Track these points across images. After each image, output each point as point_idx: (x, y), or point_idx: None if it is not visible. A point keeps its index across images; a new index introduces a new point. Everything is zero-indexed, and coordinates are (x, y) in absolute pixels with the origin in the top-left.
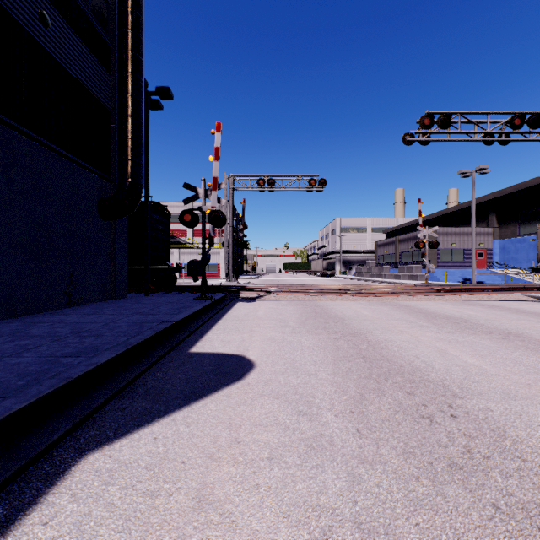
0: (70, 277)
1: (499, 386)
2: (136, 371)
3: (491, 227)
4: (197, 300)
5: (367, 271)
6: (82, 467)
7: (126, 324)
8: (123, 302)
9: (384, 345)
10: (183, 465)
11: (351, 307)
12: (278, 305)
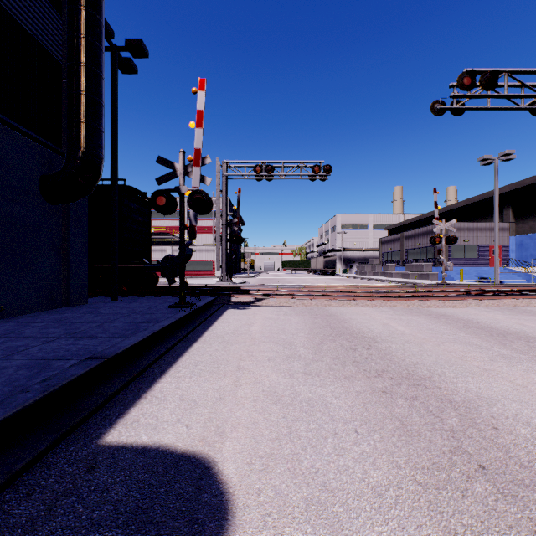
0: None
1: None
2: None
3: (507, 222)
4: (172, 308)
5: (370, 269)
6: None
7: (20, 363)
8: (73, 311)
9: (490, 416)
10: None
11: (374, 317)
12: (278, 313)
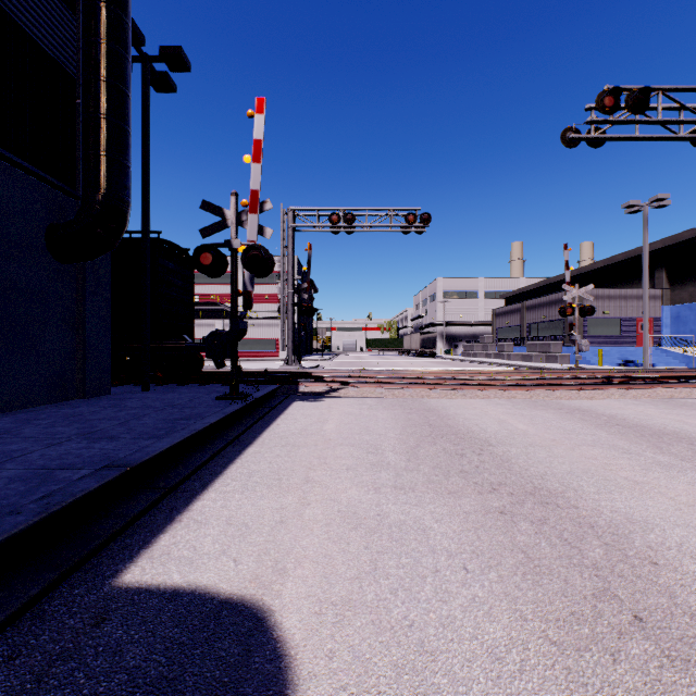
0: None
1: None
2: None
3: (659, 288)
4: (221, 401)
5: (481, 349)
6: None
7: (13, 474)
8: (90, 404)
9: (645, 546)
10: None
11: (487, 412)
12: (360, 407)
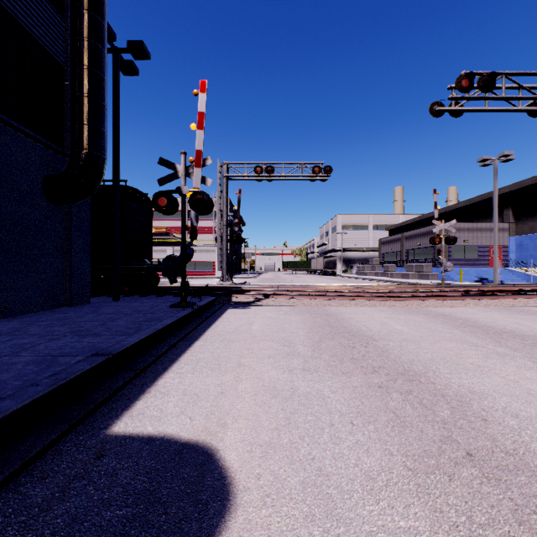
0: None
1: None
2: None
3: (507, 222)
4: (174, 308)
5: (370, 269)
6: None
7: (28, 359)
8: (76, 311)
9: (480, 408)
10: None
11: (373, 317)
12: (278, 312)
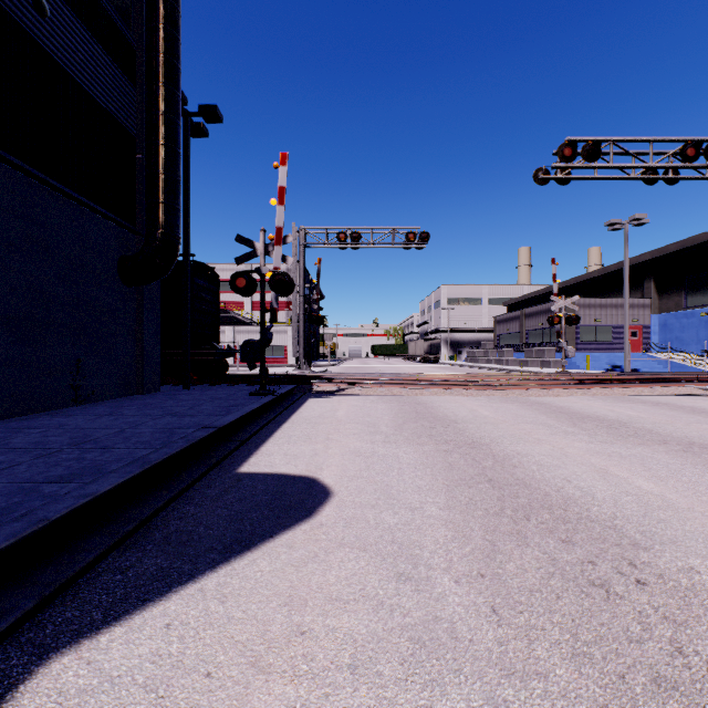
0: (77, 363)
1: (699, 528)
2: (154, 504)
3: (648, 297)
4: (253, 396)
5: (482, 355)
6: (37, 684)
7: (150, 430)
8: (153, 398)
9: (517, 461)
10: (207, 680)
11: (465, 405)
12: (364, 401)
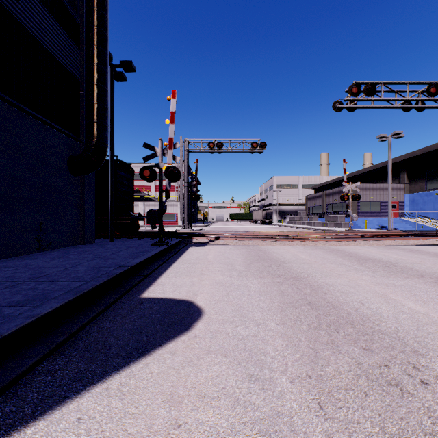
0: (40, 225)
1: None
2: (81, 321)
3: (402, 183)
4: (154, 245)
5: (299, 219)
6: None
7: (84, 269)
8: (90, 247)
9: (326, 290)
10: None
11: (289, 251)
12: (225, 249)
